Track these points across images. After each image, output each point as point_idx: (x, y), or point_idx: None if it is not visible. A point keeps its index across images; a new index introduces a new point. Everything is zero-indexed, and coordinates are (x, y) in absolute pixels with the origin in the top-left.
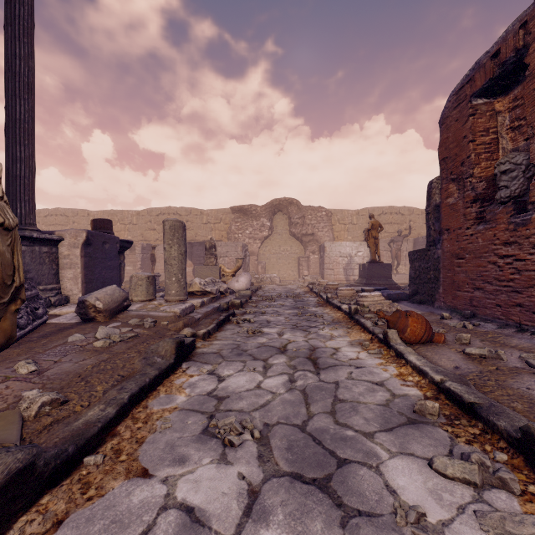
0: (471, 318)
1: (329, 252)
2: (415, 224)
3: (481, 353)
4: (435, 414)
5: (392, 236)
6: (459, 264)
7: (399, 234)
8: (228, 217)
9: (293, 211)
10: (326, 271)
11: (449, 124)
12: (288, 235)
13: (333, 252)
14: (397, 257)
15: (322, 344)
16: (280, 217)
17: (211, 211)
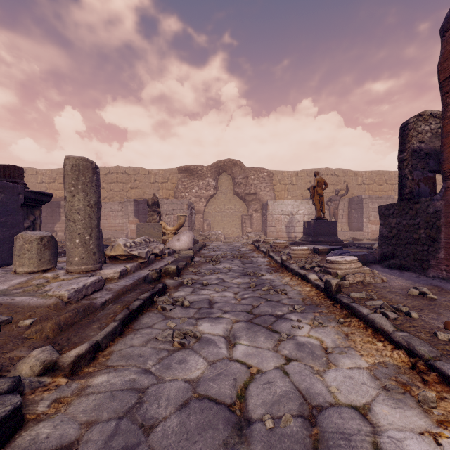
0: None
1: (272, 210)
2: (349, 185)
3: None
4: None
5: (328, 196)
6: None
7: (336, 193)
8: (175, 177)
9: (237, 171)
10: (269, 228)
11: None
12: (232, 194)
13: (275, 210)
14: (335, 215)
15: (322, 389)
16: (225, 178)
17: (159, 171)
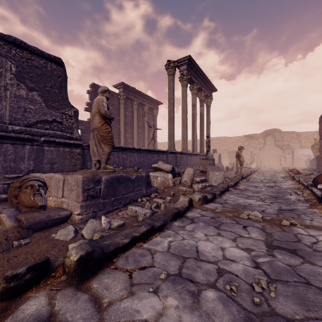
0: (320, 172)
1: (296, 154)
2: None
3: (304, 174)
4: (286, 176)
5: None
6: (321, 160)
7: None
8: (242, 140)
9: (277, 134)
10: (294, 162)
11: (319, 125)
12: (274, 145)
13: (298, 154)
14: None
15: (276, 174)
16: (269, 137)
17: (235, 137)
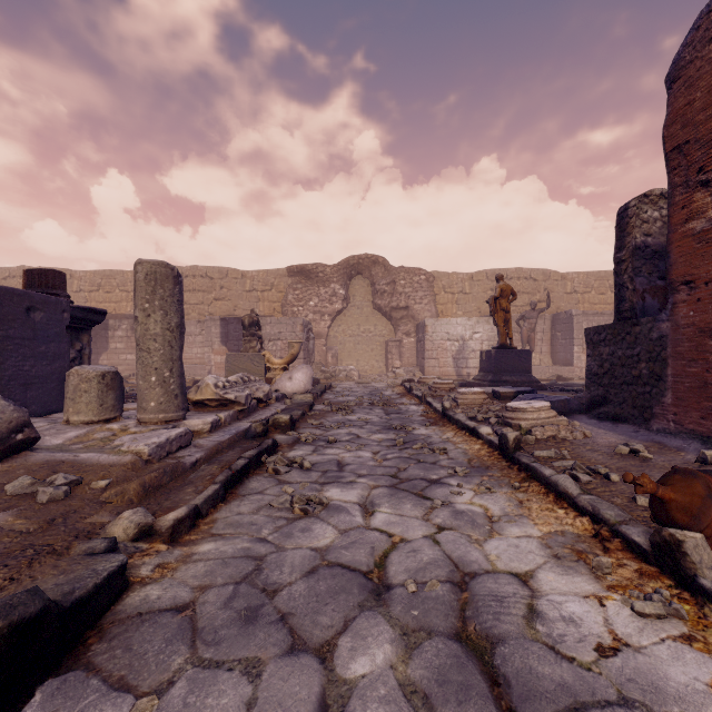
0: None
1: (432, 334)
2: (553, 294)
3: None
4: None
5: (520, 312)
6: None
7: (532, 307)
8: (283, 282)
9: (379, 273)
10: (427, 361)
11: (694, 76)
12: (371, 309)
13: (437, 334)
14: (530, 340)
15: (479, 557)
16: (359, 283)
17: (258, 273)
